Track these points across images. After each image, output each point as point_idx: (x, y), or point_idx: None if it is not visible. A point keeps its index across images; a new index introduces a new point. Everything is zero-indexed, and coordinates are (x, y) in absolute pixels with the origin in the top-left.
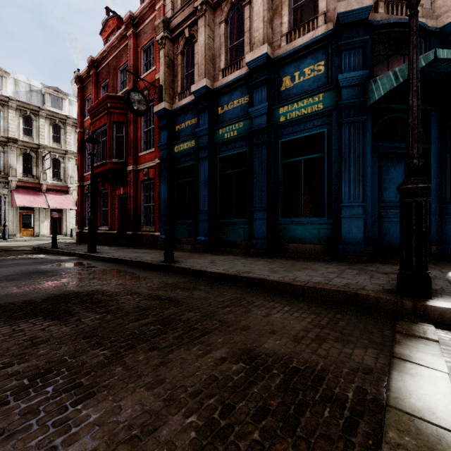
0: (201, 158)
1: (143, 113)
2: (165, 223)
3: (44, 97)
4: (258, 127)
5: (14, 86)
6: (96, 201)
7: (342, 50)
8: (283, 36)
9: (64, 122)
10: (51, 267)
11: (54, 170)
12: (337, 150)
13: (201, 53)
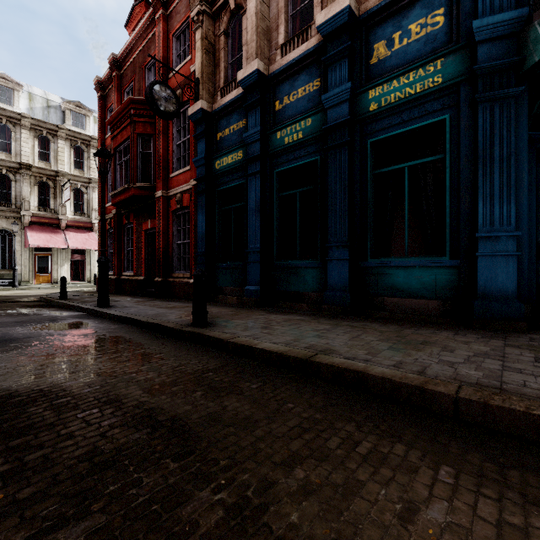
0: (251, 175)
1: (172, 114)
2: (202, 267)
3: (64, 114)
4: (336, 122)
5: (28, 101)
6: (119, 239)
7: None
8: None
9: (88, 144)
10: (29, 331)
11: (76, 203)
12: (467, 147)
13: (252, 25)
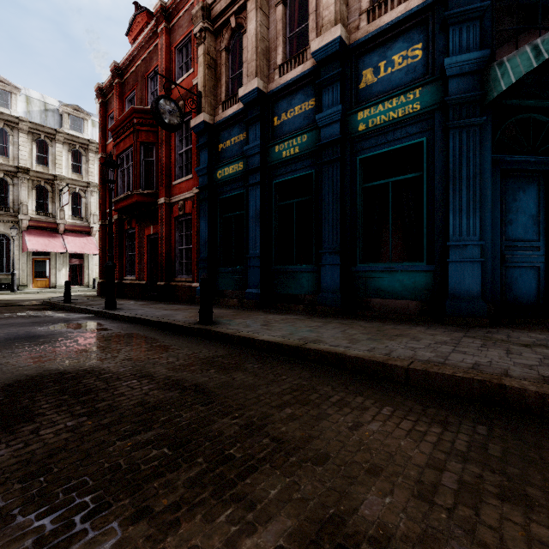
0: (251, 185)
1: (176, 127)
2: (205, 271)
3: (61, 118)
4: (329, 140)
5: (26, 104)
6: (121, 244)
7: (449, 24)
8: (363, 13)
9: (86, 148)
10: (49, 329)
11: (74, 207)
12: (441, 167)
13: (252, 46)
